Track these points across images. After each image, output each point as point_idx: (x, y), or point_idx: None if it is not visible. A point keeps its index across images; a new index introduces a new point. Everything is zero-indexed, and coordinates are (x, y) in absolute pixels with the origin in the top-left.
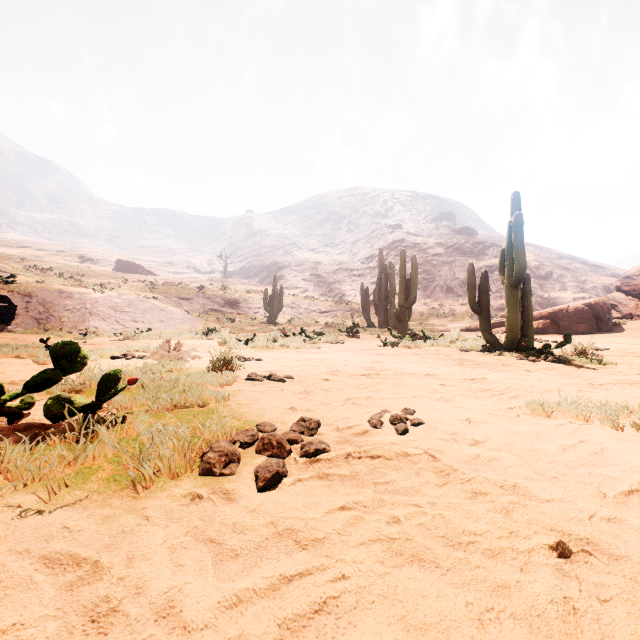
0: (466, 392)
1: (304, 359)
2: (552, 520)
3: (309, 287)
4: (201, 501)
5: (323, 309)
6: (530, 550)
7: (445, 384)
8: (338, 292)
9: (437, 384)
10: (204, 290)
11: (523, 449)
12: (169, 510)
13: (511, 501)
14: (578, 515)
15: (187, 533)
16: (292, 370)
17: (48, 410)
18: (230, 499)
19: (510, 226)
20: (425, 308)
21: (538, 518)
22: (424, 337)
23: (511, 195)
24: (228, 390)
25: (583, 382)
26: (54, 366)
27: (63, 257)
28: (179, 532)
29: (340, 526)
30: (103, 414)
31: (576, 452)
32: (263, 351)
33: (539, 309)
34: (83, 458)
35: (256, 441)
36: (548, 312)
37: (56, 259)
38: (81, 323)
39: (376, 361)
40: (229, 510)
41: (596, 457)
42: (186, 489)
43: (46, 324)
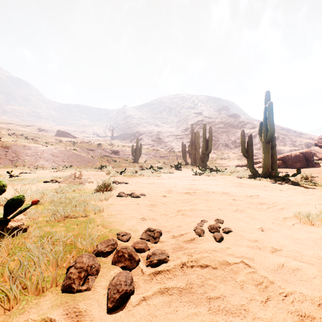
0: (250, 205)
1: (152, 183)
2: None
3: (155, 144)
4: None
5: (162, 155)
6: None
7: (236, 199)
8: (170, 146)
9: (231, 199)
10: (101, 145)
11: (312, 257)
12: None
13: None
14: None
15: None
16: (145, 190)
17: None
18: None
19: (265, 109)
20: (214, 155)
21: None
22: (216, 170)
23: (265, 93)
24: (104, 204)
25: (318, 198)
26: None
27: (29, 129)
28: None
29: None
30: (18, 223)
31: None
32: (129, 178)
33: None
34: None
35: (115, 249)
36: (280, 157)
37: (26, 130)
38: (35, 162)
39: (192, 184)
40: None
41: None
42: (41, 314)
43: (16, 163)
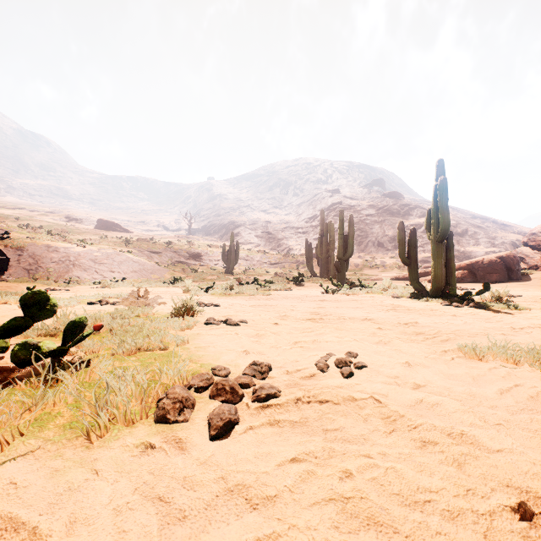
0: (402, 335)
1: (256, 305)
2: (506, 474)
3: (261, 242)
4: (153, 451)
5: (273, 261)
6: (491, 512)
7: (382, 328)
8: (286, 247)
9: (375, 328)
10: (172, 245)
11: (463, 393)
12: (120, 462)
13: (462, 452)
14: (532, 468)
15: (135, 490)
16: (246, 315)
17: (15, 356)
18: (182, 448)
19: (436, 189)
20: (360, 260)
21: (492, 472)
22: (360, 285)
23: (436, 162)
24: (188, 334)
25: (505, 326)
26: (24, 314)
27: (52, 217)
28: (127, 489)
29: (292, 482)
30: (72, 357)
31: (513, 396)
32: (221, 297)
33: (456, 261)
34: (40, 406)
35: (211, 385)
36: (466, 264)
37: (46, 219)
38: (65, 273)
39: (319, 307)
40: (180, 462)
41: (533, 401)
42: (139, 438)
43: (35, 274)
